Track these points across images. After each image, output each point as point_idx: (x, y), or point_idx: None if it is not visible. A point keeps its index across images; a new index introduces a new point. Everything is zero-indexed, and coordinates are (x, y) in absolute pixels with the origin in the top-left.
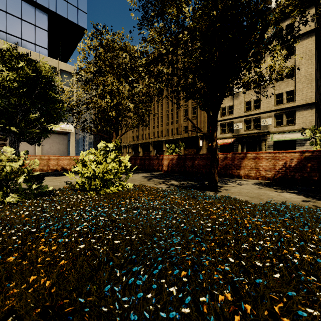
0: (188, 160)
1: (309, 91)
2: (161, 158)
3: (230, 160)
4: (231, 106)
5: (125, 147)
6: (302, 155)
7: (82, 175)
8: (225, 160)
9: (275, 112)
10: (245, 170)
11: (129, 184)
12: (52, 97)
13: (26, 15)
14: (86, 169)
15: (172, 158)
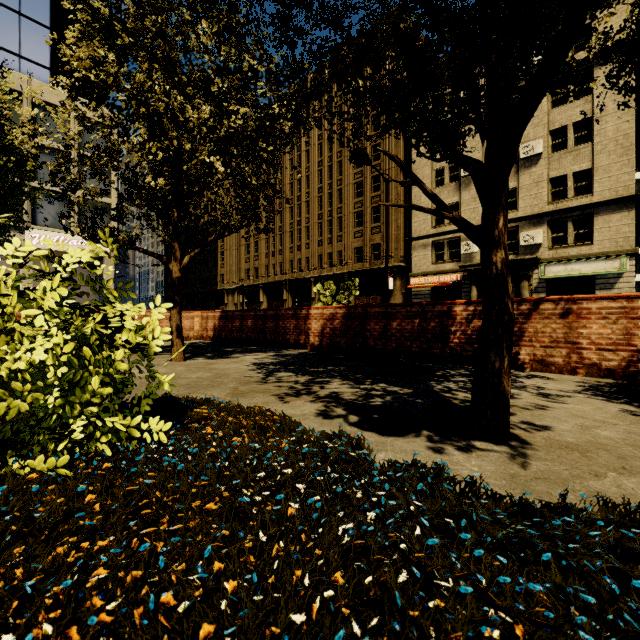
0: (373, 320)
1: (624, 170)
2: (305, 315)
3: None
4: (456, 204)
5: (230, 291)
6: None
7: None
8: (477, 320)
9: (550, 216)
10: (535, 348)
11: (155, 425)
12: None
13: None
14: None
15: (331, 315)
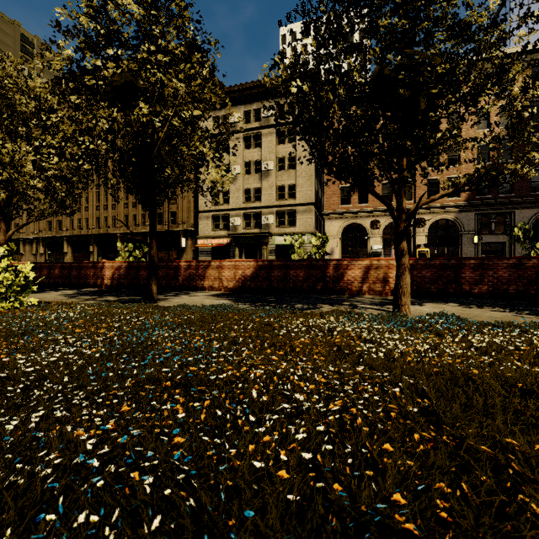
0: (143, 270)
1: (309, 188)
2: (101, 266)
3: (194, 270)
4: (228, 191)
5: (28, 241)
6: (256, 264)
7: None
8: (189, 270)
9: (277, 208)
10: (209, 281)
11: (32, 300)
12: None
13: None
14: None
15: (119, 267)
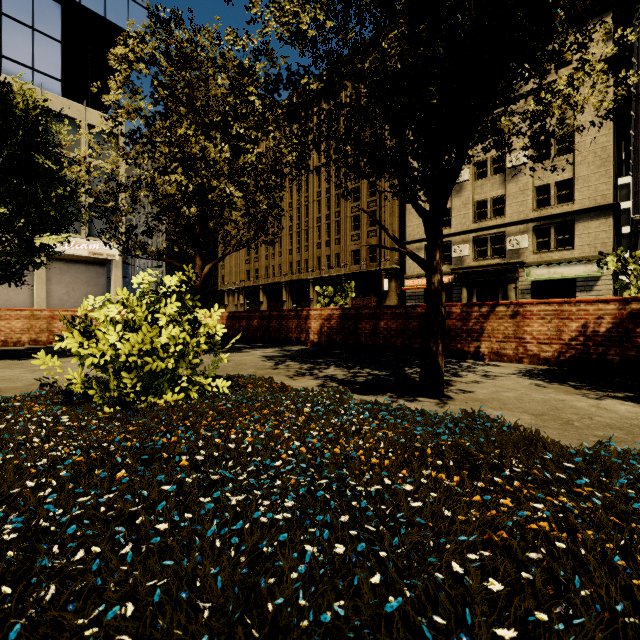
0: (364, 320)
1: (602, 181)
2: (306, 316)
3: (458, 320)
4: (448, 209)
5: (231, 292)
6: (624, 307)
7: (81, 361)
8: (448, 320)
9: (535, 222)
10: (492, 342)
11: (220, 383)
12: (47, 170)
13: (12, 4)
14: (95, 345)
15: (329, 316)
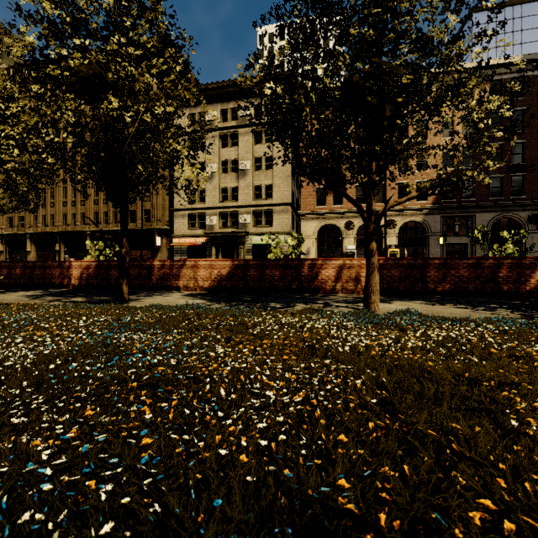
0: (114, 269)
1: (286, 189)
2: (68, 266)
3: (168, 269)
4: (204, 190)
5: None
6: (232, 264)
7: None
8: (163, 269)
9: (254, 207)
10: (184, 281)
11: None
12: None
13: None
14: None
15: (87, 266)
